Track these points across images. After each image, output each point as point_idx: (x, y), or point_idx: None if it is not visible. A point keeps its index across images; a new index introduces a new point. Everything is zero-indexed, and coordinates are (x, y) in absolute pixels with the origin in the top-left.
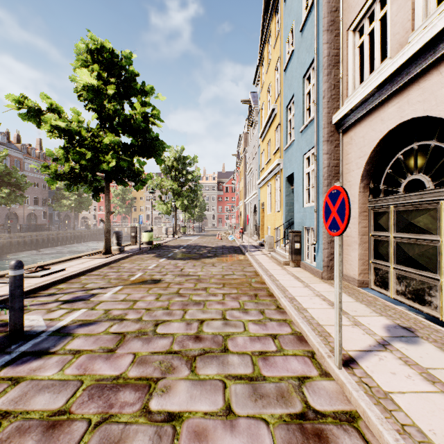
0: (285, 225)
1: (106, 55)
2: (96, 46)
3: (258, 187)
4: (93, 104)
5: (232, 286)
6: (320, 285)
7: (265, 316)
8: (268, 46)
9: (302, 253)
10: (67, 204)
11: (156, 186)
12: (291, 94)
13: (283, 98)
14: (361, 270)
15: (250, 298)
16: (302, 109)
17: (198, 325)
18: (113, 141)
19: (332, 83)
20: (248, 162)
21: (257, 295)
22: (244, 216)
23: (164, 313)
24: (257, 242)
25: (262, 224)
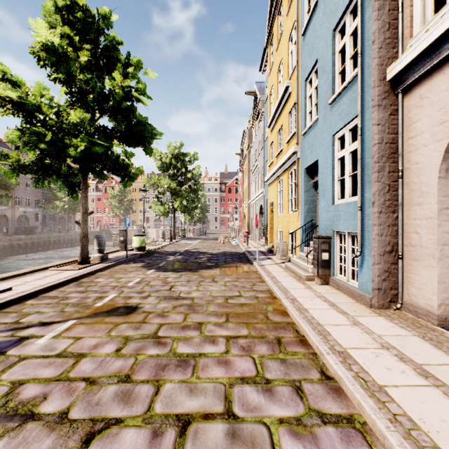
0: (304, 228)
1: (80, 15)
2: (66, 2)
3: (265, 186)
4: (57, 71)
5: (240, 321)
6: (375, 321)
7: (308, 405)
8: (278, 18)
9: (331, 266)
10: (60, 205)
11: (152, 185)
12: (314, 59)
13: (300, 70)
14: (442, 300)
15: (270, 349)
16: (332, 74)
17: (174, 438)
18: (82, 118)
19: (386, 21)
20: (253, 160)
21: (280, 340)
22: (248, 218)
23: (116, 396)
24: (264, 247)
25: (271, 227)
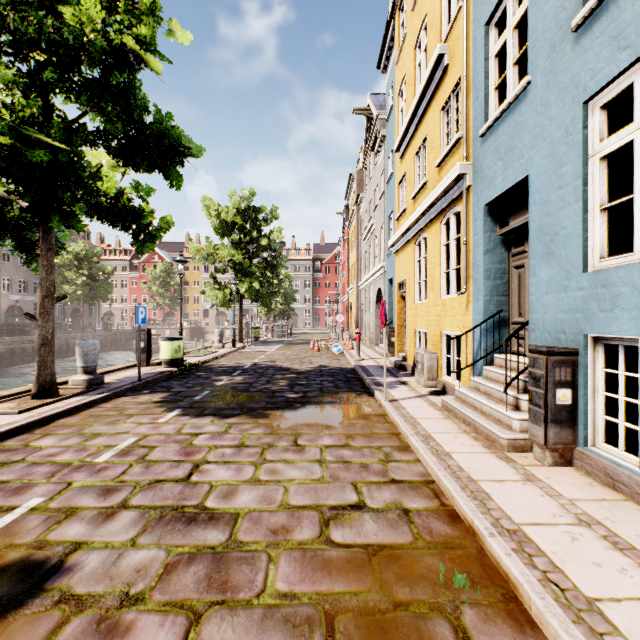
0: (483, 327)
1: None
2: None
3: (386, 256)
4: None
5: None
6: None
7: None
8: None
9: (580, 422)
10: (71, 291)
11: (206, 258)
12: None
13: (474, 7)
14: None
15: None
16: None
17: None
18: None
19: None
20: (365, 218)
21: None
22: (357, 311)
23: None
24: (389, 360)
25: (400, 324)
